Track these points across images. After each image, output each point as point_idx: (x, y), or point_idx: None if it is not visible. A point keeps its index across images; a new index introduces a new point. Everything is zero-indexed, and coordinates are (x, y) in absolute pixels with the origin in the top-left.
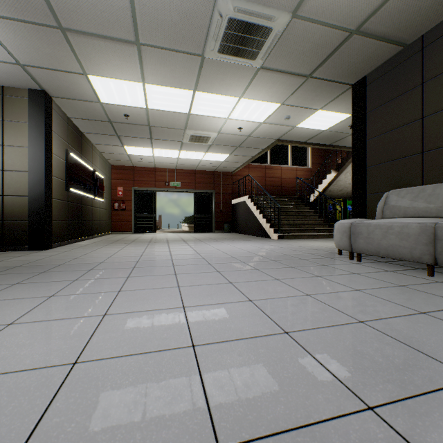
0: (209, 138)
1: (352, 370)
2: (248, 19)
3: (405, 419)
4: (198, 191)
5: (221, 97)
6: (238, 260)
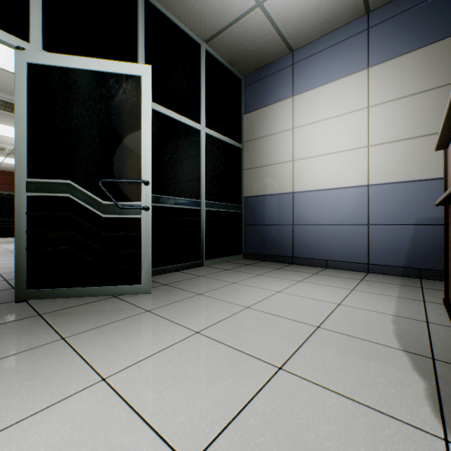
0: (5, 148)
1: (3, 266)
2: (12, 102)
3: (3, 269)
4: (1, 193)
5: (7, 126)
6: (11, 251)
